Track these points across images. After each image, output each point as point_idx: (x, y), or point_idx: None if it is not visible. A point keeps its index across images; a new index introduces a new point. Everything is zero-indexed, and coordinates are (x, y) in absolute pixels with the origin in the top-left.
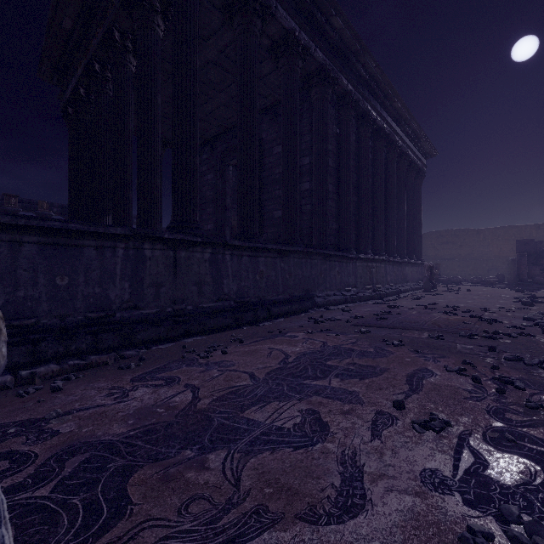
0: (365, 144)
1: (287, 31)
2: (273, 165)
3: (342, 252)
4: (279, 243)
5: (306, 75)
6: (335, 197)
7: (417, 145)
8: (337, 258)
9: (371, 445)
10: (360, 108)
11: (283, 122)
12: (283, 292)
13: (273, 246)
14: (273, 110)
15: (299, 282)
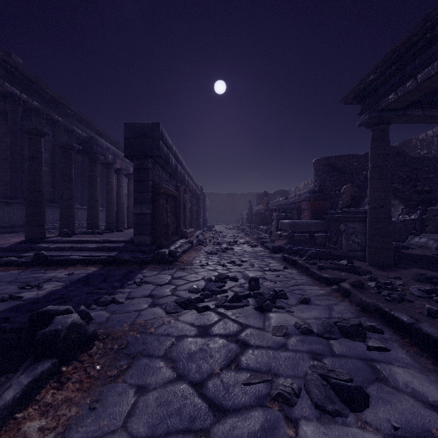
0: None
1: (12, 93)
2: (5, 148)
3: (54, 204)
4: (7, 198)
5: (28, 108)
6: (51, 174)
7: (117, 147)
8: (49, 207)
9: (16, 239)
10: (69, 128)
11: (10, 136)
12: (9, 222)
13: (1, 200)
14: (5, 114)
15: (21, 218)
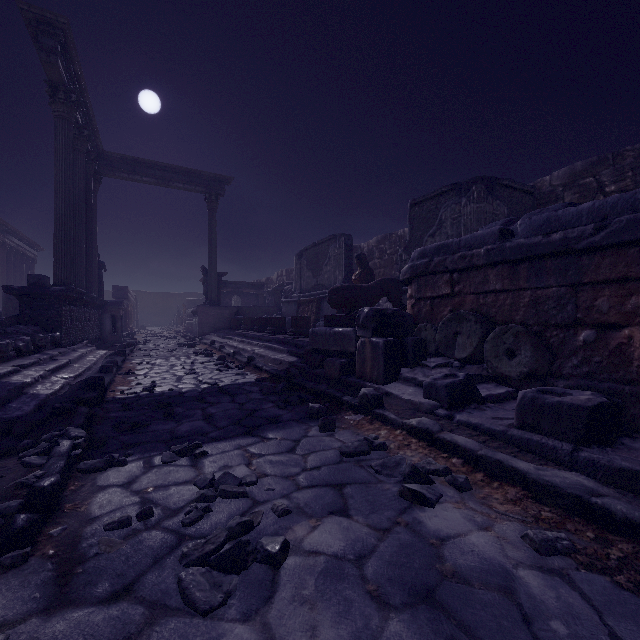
0: (5, 256)
1: None
2: None
3: None
4: None
5: None
6: None
7: (32, 247)
8: None
9: None
10: (3, 241)
11: None
12: None
13: None
14: None
15: None
